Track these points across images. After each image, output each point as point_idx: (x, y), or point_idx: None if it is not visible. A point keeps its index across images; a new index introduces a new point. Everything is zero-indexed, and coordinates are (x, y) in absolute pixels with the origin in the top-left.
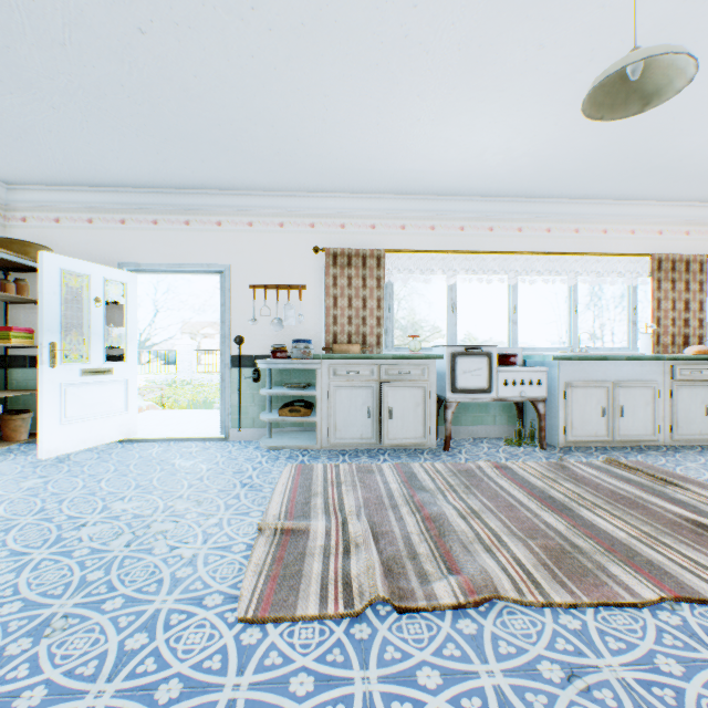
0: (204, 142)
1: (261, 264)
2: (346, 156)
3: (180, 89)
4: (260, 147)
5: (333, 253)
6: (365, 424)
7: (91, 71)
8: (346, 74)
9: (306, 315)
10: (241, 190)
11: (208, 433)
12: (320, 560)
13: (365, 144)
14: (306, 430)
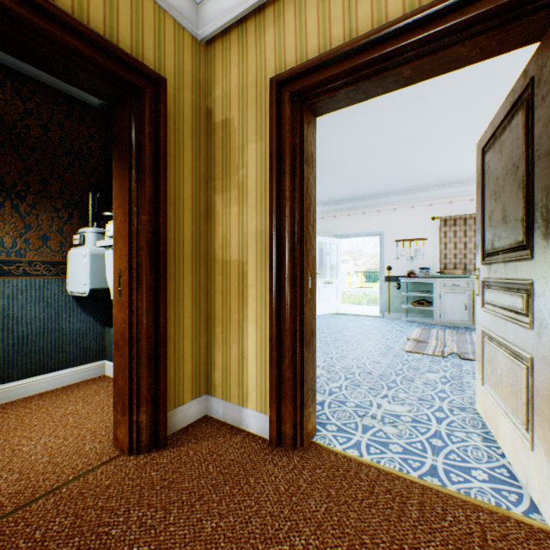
0: (376, 183)
1: (400, 229)
2: (450, 173)
3: (372, 173)
4: (402, 180)
5: (443, 219)
6: (463, 313)
7: (342, 177)
8: (446, 154)
9: (426, 254)
10: (390, 194)
11: (372, 313)
12: (432, 347)
13: (460, 168)
14: (426, 316)
